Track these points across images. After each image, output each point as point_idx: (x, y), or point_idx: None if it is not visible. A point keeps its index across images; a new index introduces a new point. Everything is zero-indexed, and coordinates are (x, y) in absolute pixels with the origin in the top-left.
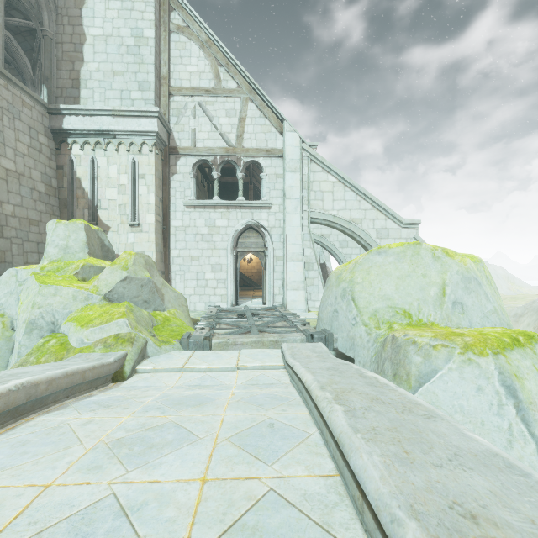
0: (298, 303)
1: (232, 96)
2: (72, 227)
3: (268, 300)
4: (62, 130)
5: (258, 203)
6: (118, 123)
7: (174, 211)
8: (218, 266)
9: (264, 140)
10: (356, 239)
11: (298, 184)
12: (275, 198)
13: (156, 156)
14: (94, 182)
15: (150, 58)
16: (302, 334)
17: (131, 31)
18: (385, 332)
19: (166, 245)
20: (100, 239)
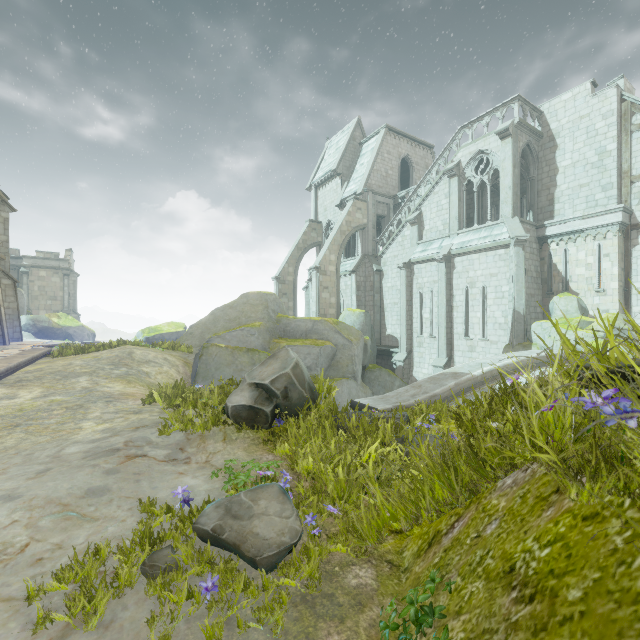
0: None
1: None
2: (568, 299)
3: None
4: (544, 236)
5: None
6: (586, 223)
7: (635, 275)
8: None
9: None
10: None
11: None
12: None
13: (619, 238)
14: (565, 265)
15: (612, 165)
16: None
17: (595, 151)
18: None
19: (626, 303)
20: (579, 304)
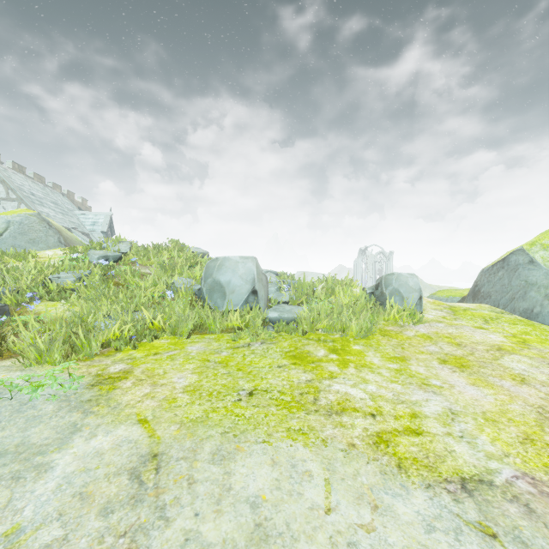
0: None
1: (14, 201)
2: None
3: None
4: None
5: None
6: None
7: None
8: None
9: None
10: None
11: None
12: None
13: None
14: None
15: None
16: None
17: None
18: None
19: None
20: None
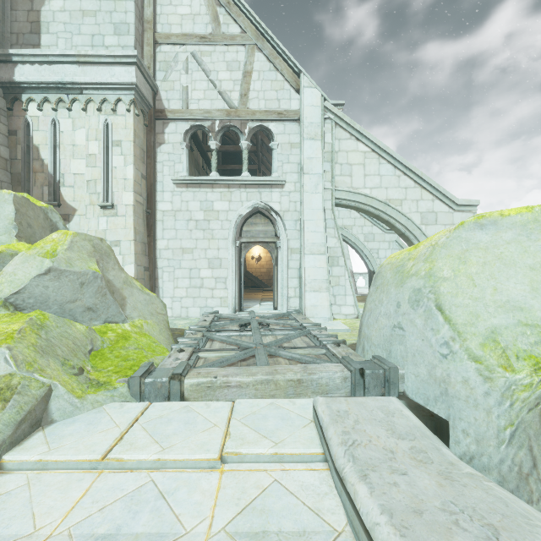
0: (321, 308)
1: (234, 43)
2: None
3: (280, 304)
4: (14, 84)
5: (267, 180)
6: (84, 74)
7: (161, 191)
8: (216, 260)
9: (275, 100)
10: (394, 225)
11: (319, 155)
12: (289, 174)
13: (136, 118)
14: (57, 152)
15: None
16: (341, 365)
17: None
18: (531, 379)
19: (150, 233)
20: (50, 221)
